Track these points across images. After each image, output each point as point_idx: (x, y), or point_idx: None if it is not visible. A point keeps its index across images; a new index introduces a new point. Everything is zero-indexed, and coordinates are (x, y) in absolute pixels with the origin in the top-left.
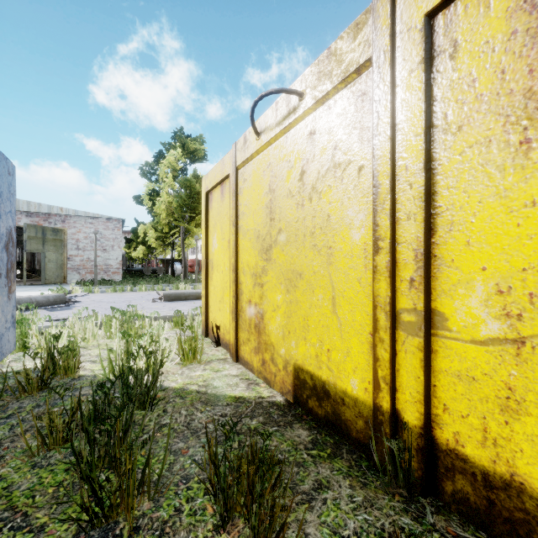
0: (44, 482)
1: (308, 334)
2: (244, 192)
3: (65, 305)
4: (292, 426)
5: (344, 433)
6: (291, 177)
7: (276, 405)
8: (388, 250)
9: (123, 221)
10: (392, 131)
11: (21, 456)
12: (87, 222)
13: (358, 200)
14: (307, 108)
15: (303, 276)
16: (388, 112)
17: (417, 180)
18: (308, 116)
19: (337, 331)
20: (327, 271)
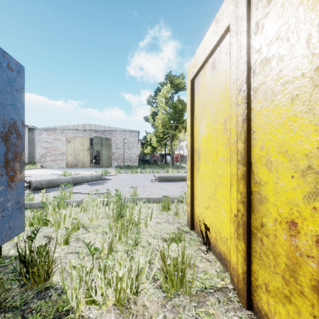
0: None
1: None
2: (268, 20)
3: (100, 182)
4: None
5: None
6: None
7: None
8: None
9: (138, 132)
10: None
11: None
12: (121, 133)
13: None
14: None
15: None
16: None
17: None
18: None
19: None
20: None
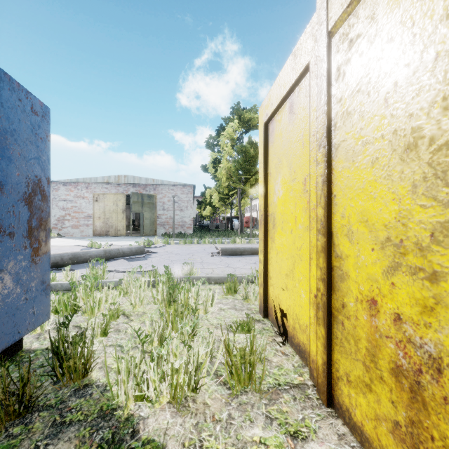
0: None
1: None
2: (350, 68)
3: (142, 256)
4: None
5: None
6: None
7: None
8: None
9: (194, 187)
10: None
11: None
12: (169, 189)
13: None
14: None
15: None
16: None
17: None
18: None
19: None
20: None
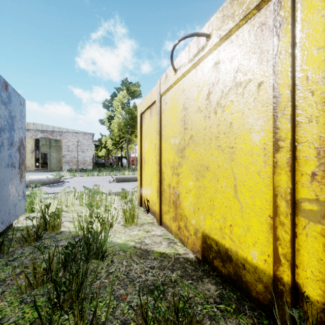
0: (26, 316)
1: (214, 211)
2: (165, 111)
3: (59, 184)
4: (203, 280)
5: (244, 291)
6: (200, 98)
7: (189, 261)
8: (289, 149)
9: (93, 134)
10: (292, 48)
11: (14, 293)
12: (73, 135)
13: (258, 109)
14: (213, 45)
15: (210, 168)
16: (289, 33)
17: (319, 87)
18: (214, 51)
19: (238, 212)
20: (229, 165)
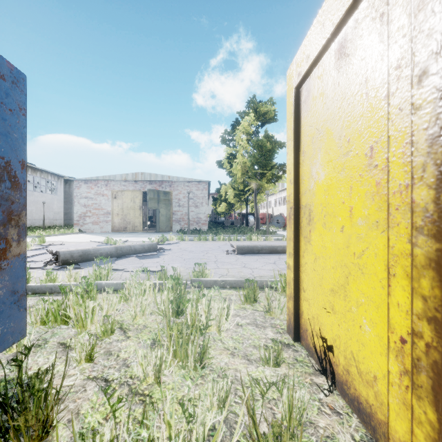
0: None
1: None
2: None
3: (154, 253)
4: None
5: None
6: None
7: None
8: None
9: (209, 183)
10: None
11: None
12: (184, 185)
13: None
14: None
15: None
16: None
17: None
18: None
19: None
20: None
